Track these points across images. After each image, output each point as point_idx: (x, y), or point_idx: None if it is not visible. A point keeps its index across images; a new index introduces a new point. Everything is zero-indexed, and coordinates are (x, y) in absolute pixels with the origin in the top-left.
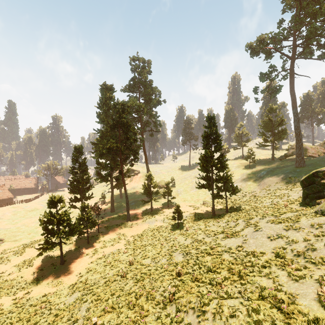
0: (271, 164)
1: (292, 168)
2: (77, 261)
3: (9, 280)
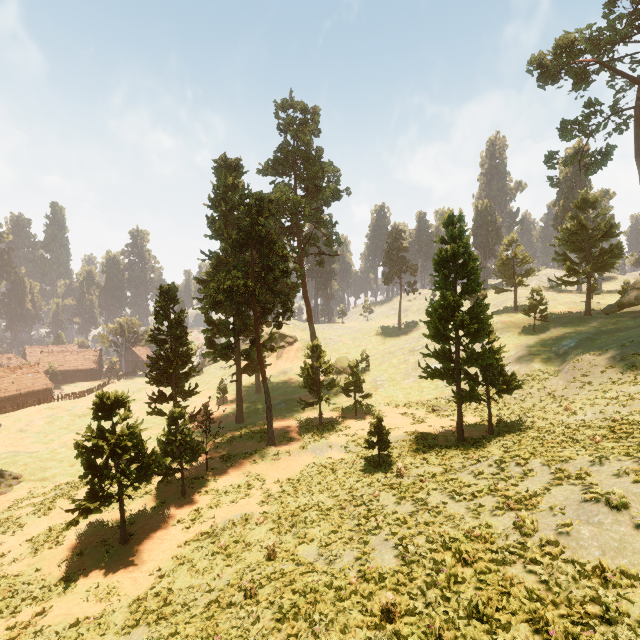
0: (586, 323)
1: None
2: (156, 538)
3: (10, 576)
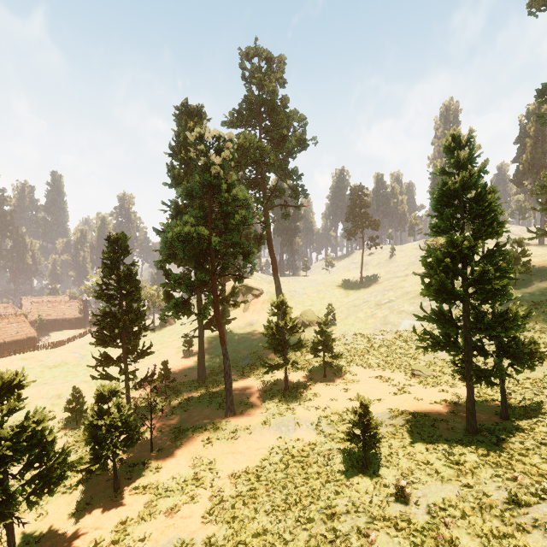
0: None
1: None
2: None
3: None
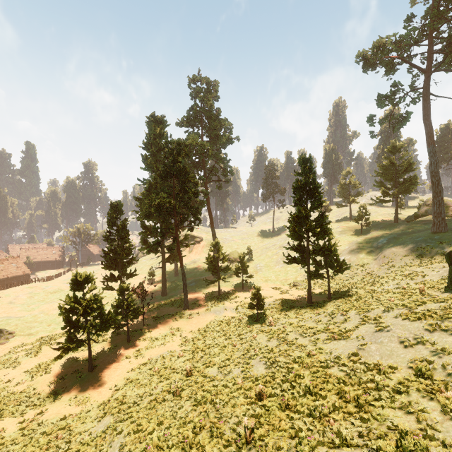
0: (394, 228)
1: (427, 235)
2: (112, 367)
3: (16, 393)
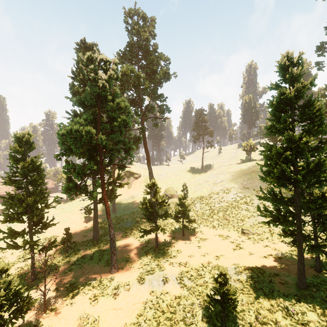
0: None
1: None
2: None
3: None
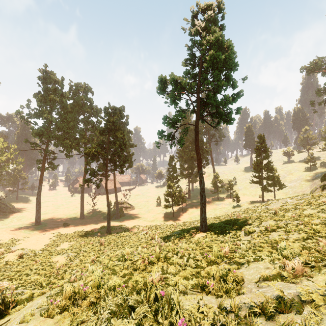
0: None
1: None
2: (180, 216)
3: (153, 219)
